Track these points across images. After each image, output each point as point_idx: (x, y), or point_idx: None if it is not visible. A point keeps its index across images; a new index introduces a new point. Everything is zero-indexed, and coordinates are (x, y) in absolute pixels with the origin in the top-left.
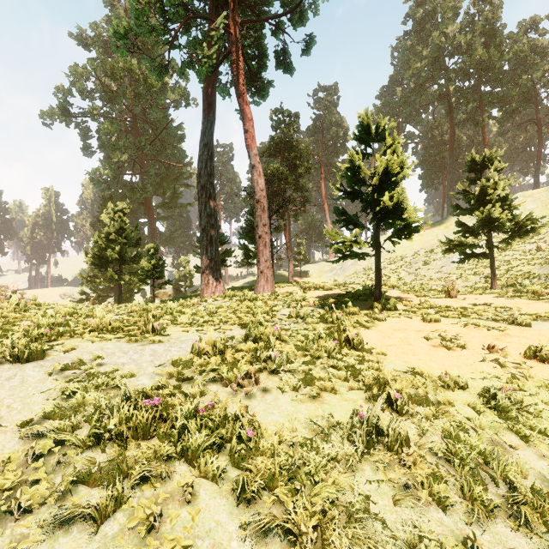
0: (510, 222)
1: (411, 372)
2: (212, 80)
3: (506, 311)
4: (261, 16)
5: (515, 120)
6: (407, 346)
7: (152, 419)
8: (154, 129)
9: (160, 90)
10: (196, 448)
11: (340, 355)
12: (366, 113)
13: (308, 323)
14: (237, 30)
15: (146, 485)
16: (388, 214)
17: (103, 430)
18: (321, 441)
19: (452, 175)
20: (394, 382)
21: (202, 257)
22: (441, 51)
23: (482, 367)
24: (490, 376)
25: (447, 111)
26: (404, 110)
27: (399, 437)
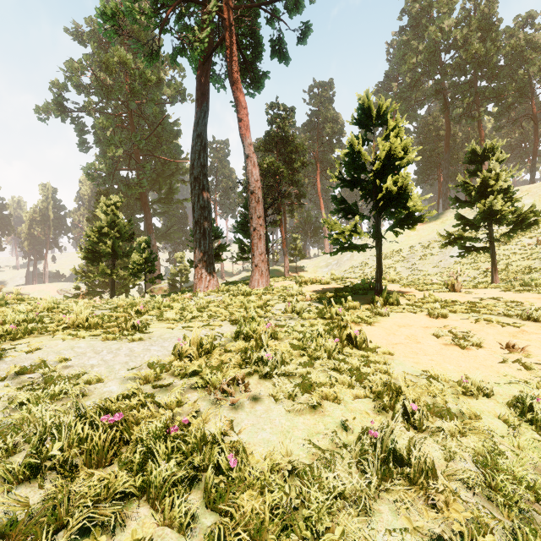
0: (512, 215)
1: (424, 376)
2: (205, 69)
3: (518, 306)
4: (255, 3)
5: (510, 116)
6: (416, 345)
7: (111, 439)
8: (150, 124)
9: (156, 86)
10: (159, 484)
11: (342, 355)
12: (367, 95)
13: (305, 319)
14: (230, 15)
15: (87, 540)
16: (390, 202)
17: (43, 457)
18: (324, 470)
19: (448, 170)
20: (406, 388)
21: (195, 251)
22: (437, 46)
23: (504, 369)
24: (515, 380)
25: (443, 107)
26: (399, 106)
27: (424, 466)
